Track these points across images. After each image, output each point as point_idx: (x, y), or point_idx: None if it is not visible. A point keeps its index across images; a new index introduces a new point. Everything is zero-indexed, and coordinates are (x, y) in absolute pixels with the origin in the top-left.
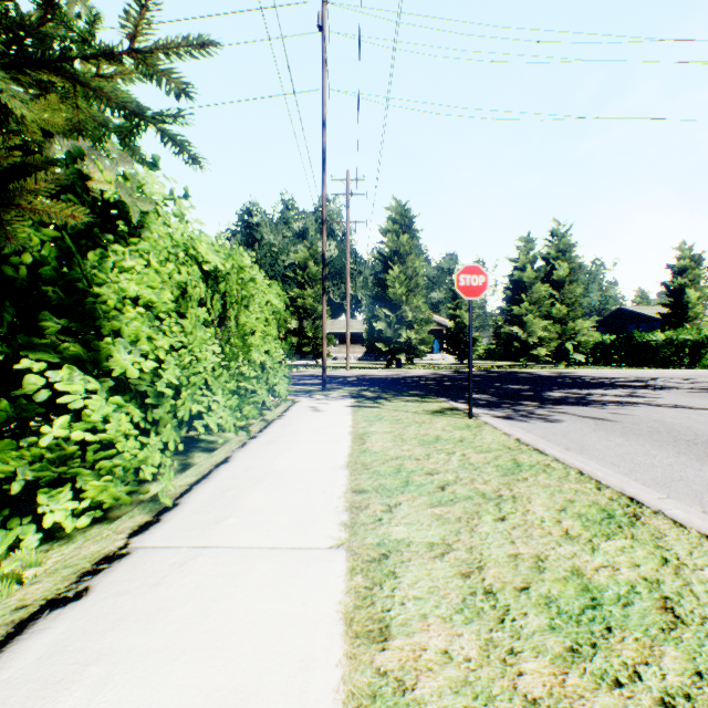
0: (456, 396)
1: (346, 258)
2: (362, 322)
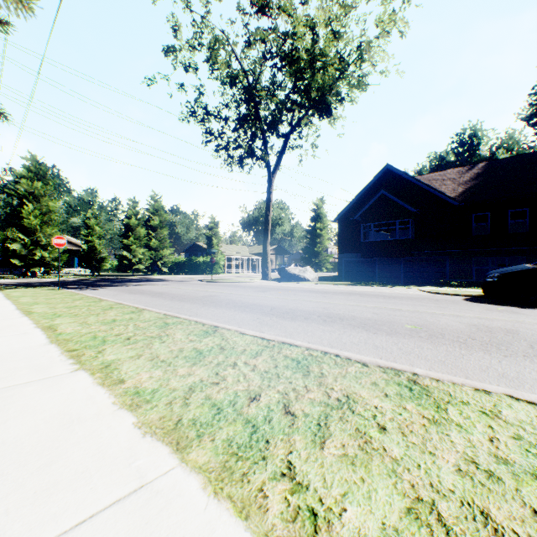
0: (64, 287)
1: None
2: None
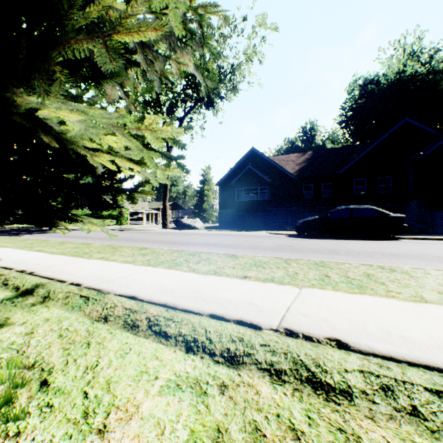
0: None
1: None
2: None
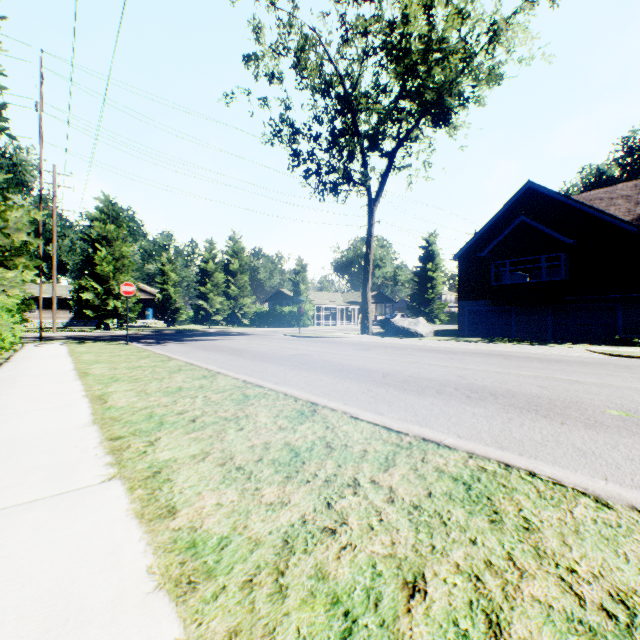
0: (135, 341)
1: (54, 238)
2: (69, 288)
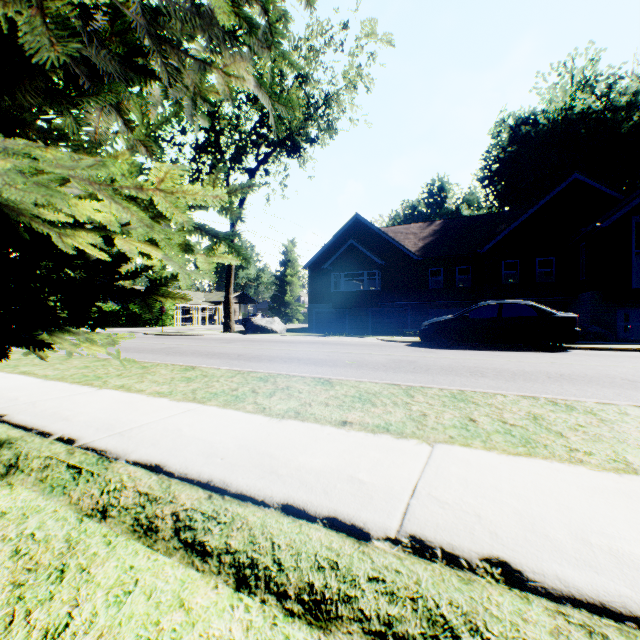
0: None
1: None
2: None
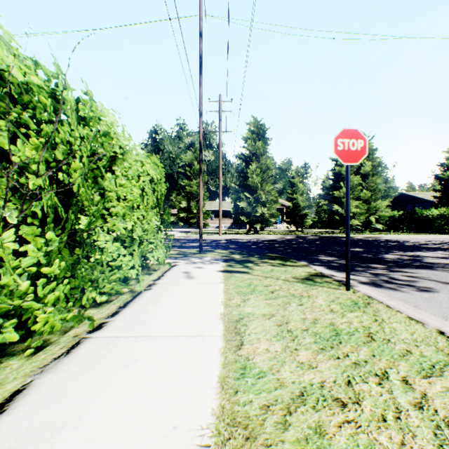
0: (310, 258)
1: (219, 156)
2: (230, 203)
